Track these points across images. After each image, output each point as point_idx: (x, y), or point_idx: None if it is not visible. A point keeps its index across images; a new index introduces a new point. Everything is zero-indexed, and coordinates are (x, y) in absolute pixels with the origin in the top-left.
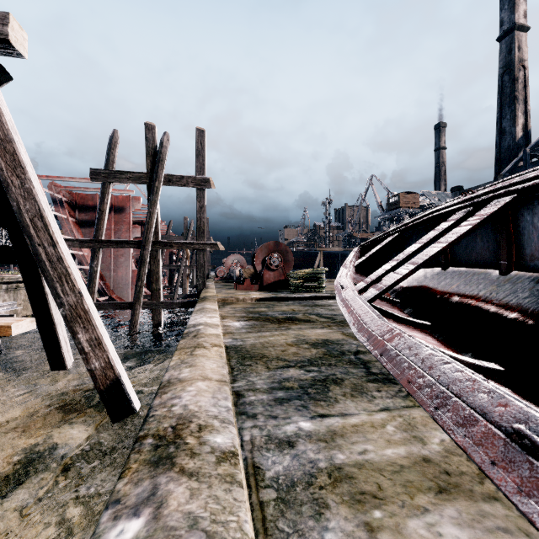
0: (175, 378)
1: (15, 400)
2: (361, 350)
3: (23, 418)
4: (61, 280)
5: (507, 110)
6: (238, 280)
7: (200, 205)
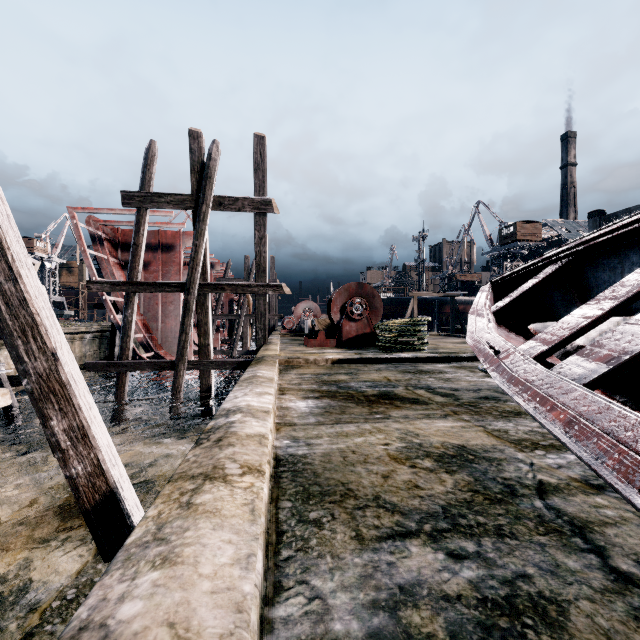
0: (99, 625)
1: (7, 495)
2: (547, 482)
3: (4, 527)
4: (24, 335)
5: None
6: (310, 332)
7: (259, 236)
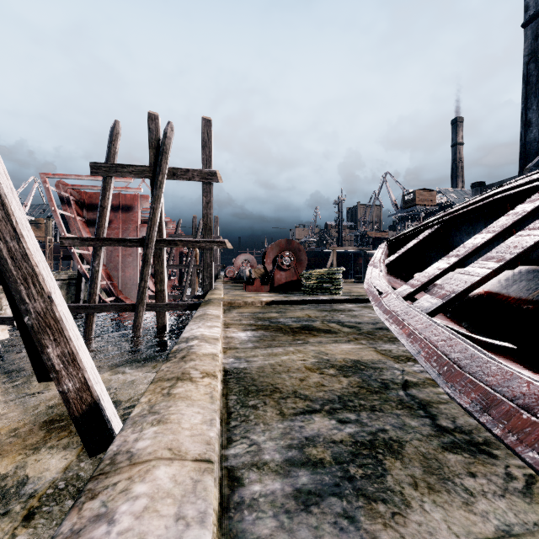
0: (126, 451)
1: None
2: (410, 381)
3: None
4: (26, 282)
5: (533, 100)
6: (248, 280)
7: (206, 201)
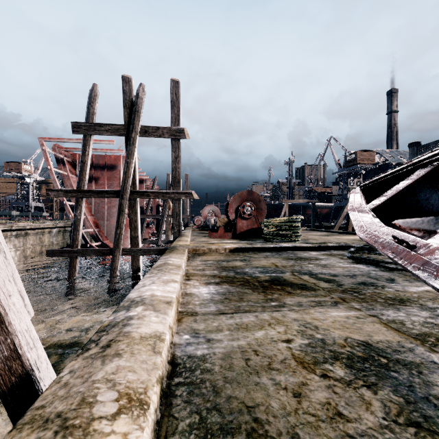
0: None
1: None
2: None
3: None
4: None
5: None
6: (213, 228)
7: (175, 156)
